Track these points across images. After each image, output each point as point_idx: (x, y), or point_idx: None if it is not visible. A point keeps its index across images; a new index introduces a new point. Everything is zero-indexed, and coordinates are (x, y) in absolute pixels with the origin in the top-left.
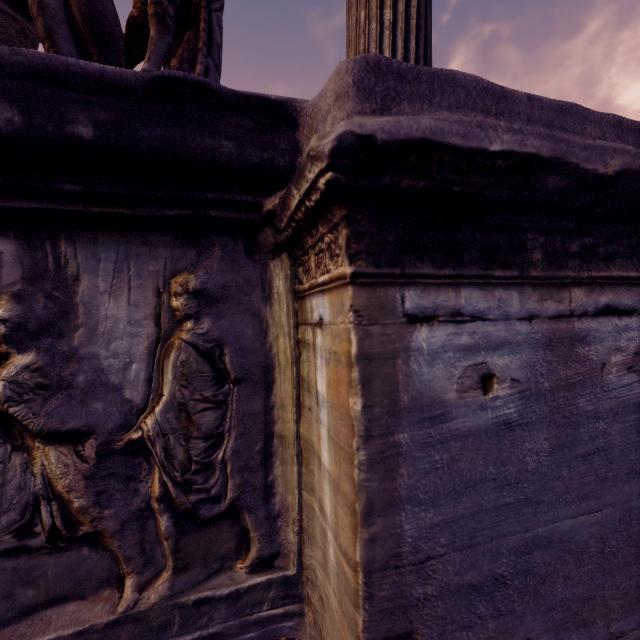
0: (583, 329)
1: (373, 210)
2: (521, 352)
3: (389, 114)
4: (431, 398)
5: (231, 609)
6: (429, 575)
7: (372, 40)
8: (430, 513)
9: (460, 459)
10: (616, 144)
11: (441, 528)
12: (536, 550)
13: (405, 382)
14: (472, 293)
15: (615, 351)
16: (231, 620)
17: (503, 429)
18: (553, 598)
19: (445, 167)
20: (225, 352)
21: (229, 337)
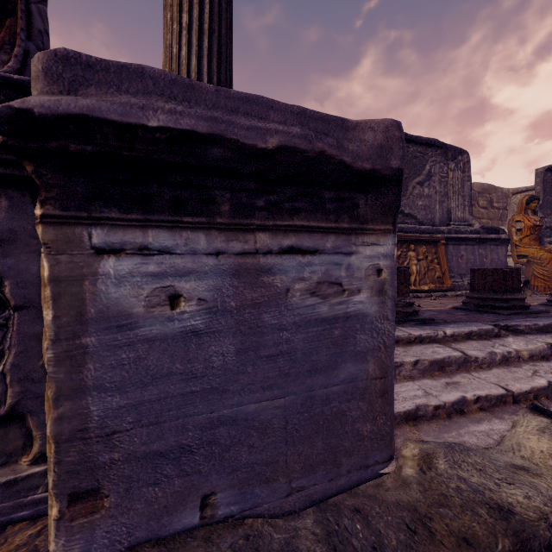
0: (268, 263)
1: (57, 167)
2: (208, 279)
3: (75, 95)
4: (118, 311)
5: (6, 493)
6: (116, 445)
7: (174, 37)
8: (117, 398)
9: (147, 358)
10: (285, 127)
11: (128, 409)
12: (222, 426)
13: (92, 299)
14: (160, 233)
15: (299, 280)
16: (5, 502)
17: (190, 336)
18: (238, 462)
19: (109, 136)
20: (6, 284)
21: (10, 272)
